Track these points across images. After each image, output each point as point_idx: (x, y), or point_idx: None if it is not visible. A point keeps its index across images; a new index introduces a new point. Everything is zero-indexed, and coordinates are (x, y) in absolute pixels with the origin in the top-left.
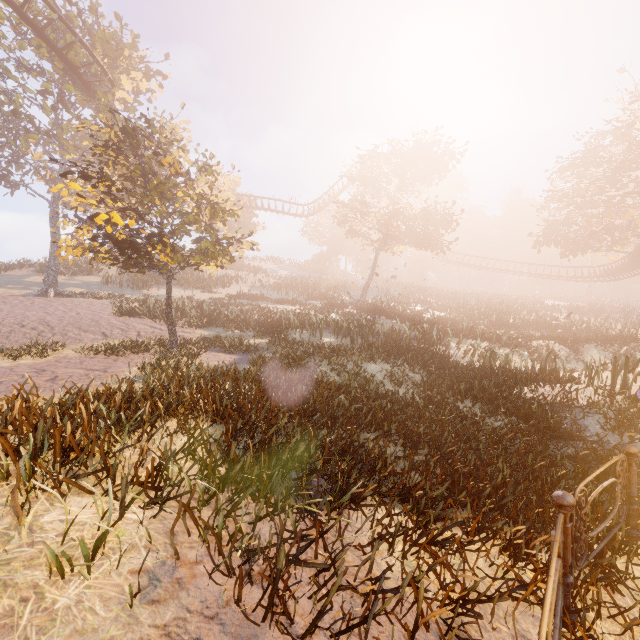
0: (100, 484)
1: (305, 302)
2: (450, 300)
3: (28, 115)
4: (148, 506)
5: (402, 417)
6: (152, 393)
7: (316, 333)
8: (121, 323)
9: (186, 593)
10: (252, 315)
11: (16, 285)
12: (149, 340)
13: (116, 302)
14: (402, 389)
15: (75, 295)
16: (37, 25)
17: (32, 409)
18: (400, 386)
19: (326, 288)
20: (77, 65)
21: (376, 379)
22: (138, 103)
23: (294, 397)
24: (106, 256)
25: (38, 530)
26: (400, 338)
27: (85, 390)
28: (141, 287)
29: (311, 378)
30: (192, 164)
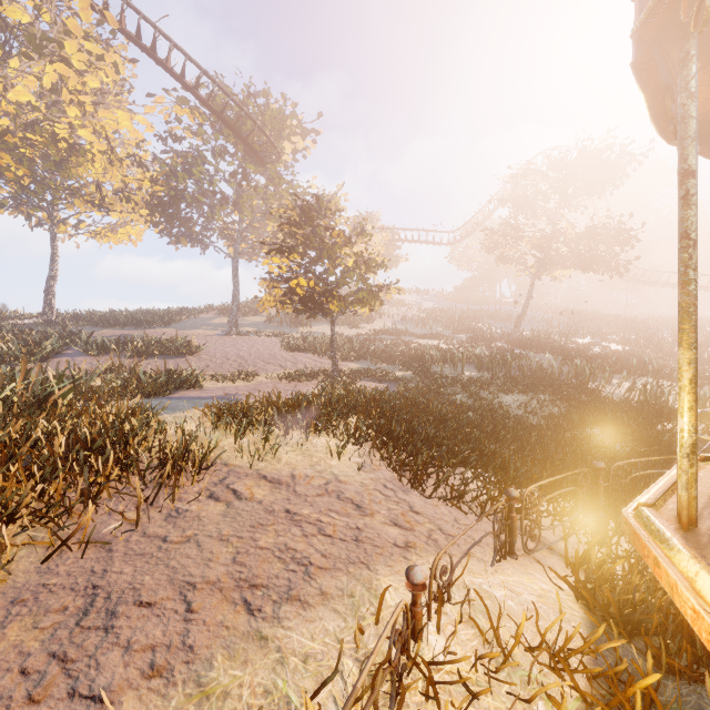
0: (332, 433)
1: (450, 336)
2: (636, 330)
3: (222, 192)
4: (354, 444)
5: (518, 430)
6: (338, 401)
7: (458, 367)
8: (291, 357)
9: (377, 473)
10: (396, 350)
11: (208, 326)
12: (315, 371)
13: (281, 339)
14: (536, 418)
15: (250, 334)
16: (230, 123)
17: (291, 400)
18: (534, 415)
19: (474, 320)
20: (257, 148)
21: (509, 407)
22: (295, 160)
23: (431, 409)
24: (289, 306)
25: (314, 444)
26: (545, 373)
27: (305, 395)
28: (297, 325)
29: (446, 400)
30: (351, 230)
